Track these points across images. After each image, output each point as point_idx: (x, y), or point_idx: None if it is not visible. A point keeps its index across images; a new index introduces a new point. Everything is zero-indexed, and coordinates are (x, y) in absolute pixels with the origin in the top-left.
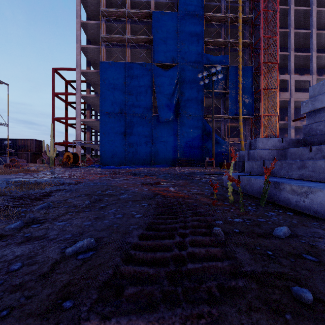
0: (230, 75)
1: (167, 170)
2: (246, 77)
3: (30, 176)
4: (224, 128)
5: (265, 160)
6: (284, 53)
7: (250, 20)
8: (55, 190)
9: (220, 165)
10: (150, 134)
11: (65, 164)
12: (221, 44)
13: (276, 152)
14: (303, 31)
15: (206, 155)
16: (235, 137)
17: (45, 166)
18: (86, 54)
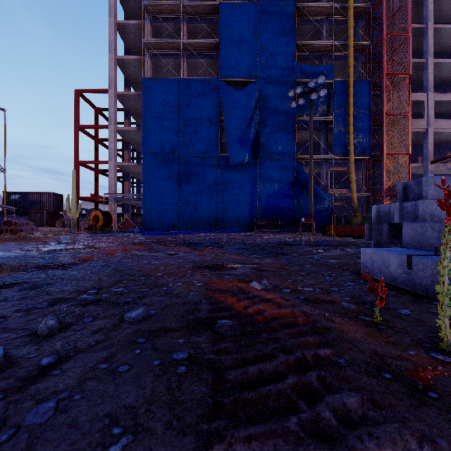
0: (335, 95)
1: (241, 238)
2: (359, 98)
3: (16, 248)
4: (326, 175)
5: None
6: (418, 60)
7: (365, 11)
8: (5, 284)
9: (321, 229)
10: (216, 183)
11: (91, 228)
12: (321, 49)
13: None
14: (448, 26)
15: (299, 215)
16: (342, 188)
17: (64, 231)
18: (123, 69)
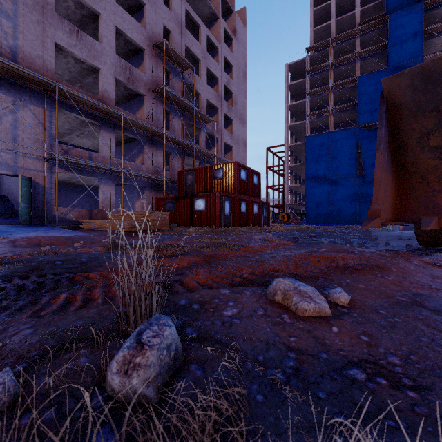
0: None
1: None
2: None
3: None
4: None
5: None
6: None
7: None
8: None
9: None
10: (355, 194)
11: (281, 222)
12: None
13: None
14: None
15: None
16: None
17: None
18: (290, 129)
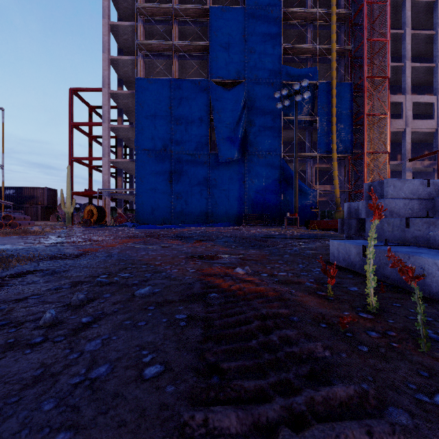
0: (319, 96)
1: (230, 232)
2: (342, 99)
3: (20, 241)
4: (311, 171)
5: (412, 217)
6: (397, 64)
7: (347, 17)
8: (27, 271)
9: (306, 223)
10: (206, 179)
11: (86, 222)
12: (306, 52)
13: (418, 203)
14: (425, 33)
15: (285, 209)
16: (326, 184)
17: (59, 225)
18: (116, 69)
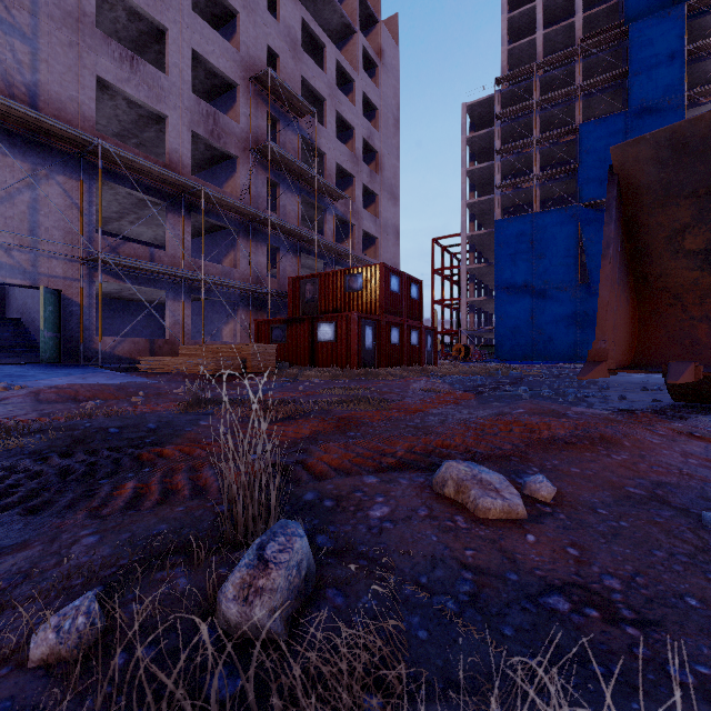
0: None
1: None
2: None
3: None
4: None
5: None
6: None
7: None
8: None
9: None
10: (574, 313)
11: (455, 359)
12: None
13: None
14: None
15: None
16: None
17: None
18: (470, 208)
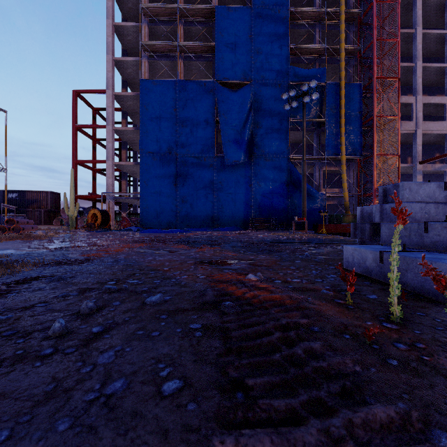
0: (327, 97)
1: (236, 236)
2: (351, 100)
3: (24, 246)
4: (319, 174)
5: (431, 222)
6: (407, 64)
7: (356, 16)
8: (33, 277)
9: (314, 227)
10: (212, 183)
11: (90, 227)
12: (314, 52)
13: (434, 207)
14: (436, 32)
15: (292, 213)
16: (335, 187)
17: (63, 229)
18: (120, 70)
